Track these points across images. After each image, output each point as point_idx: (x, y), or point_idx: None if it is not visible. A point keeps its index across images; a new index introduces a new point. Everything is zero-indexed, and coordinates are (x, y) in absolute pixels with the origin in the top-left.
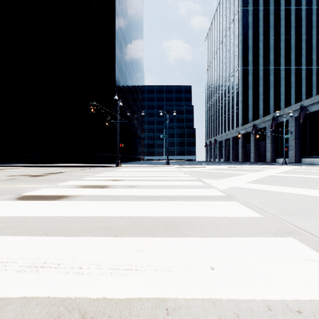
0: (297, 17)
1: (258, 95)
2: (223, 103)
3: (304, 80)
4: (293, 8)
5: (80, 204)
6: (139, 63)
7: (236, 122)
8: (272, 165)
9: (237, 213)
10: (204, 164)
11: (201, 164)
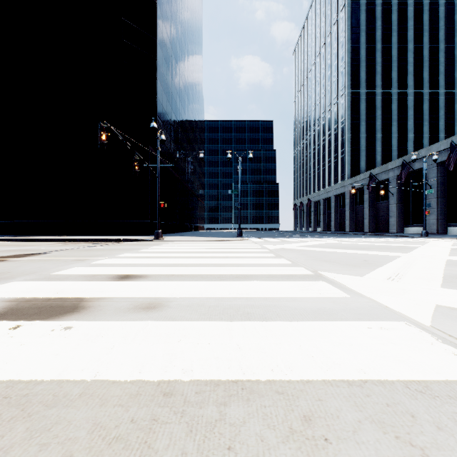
0: (432, 15)
1: (374, 133)
2: (321, 145)
3: (443, 110)
4: (426, 2)
5: None
6: (195, 84)
7: (340, 172)
8: (408, 238)
9: None
10: (297, 236)
11: (292, 236)
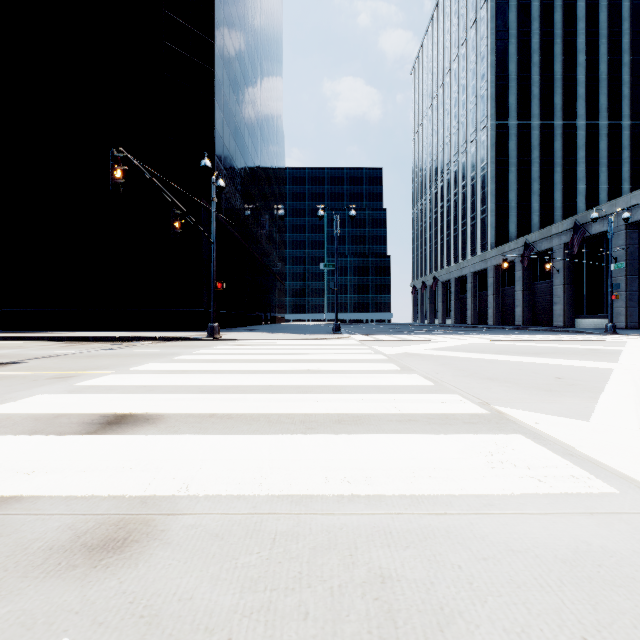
0: (612, 14)
1: (529, 183)
2: (452, 202)
3: (628, 150)
4: None
5: None
6: (272, 114)
7: (480, 240)
8: (587, 335)
9: None
10: (421, 332)
11: (413, 332)
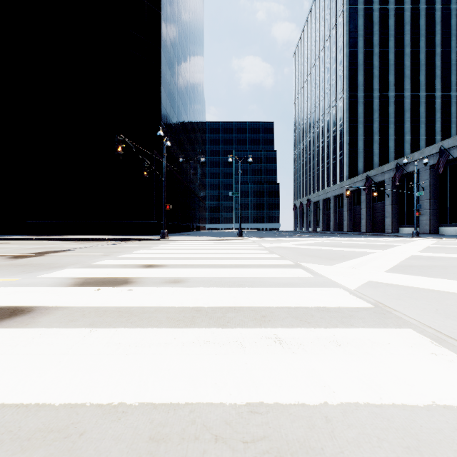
0: (428, 20)
1: (372, 135)
2: (320, 147)
3: (439, 113)
4: (423, 8)
5: (38, 340)
6: (197, 88)
7: (339, 174)
8: (398, 238)
9: (452, 383)
10: (295, 236)
11: (289, 236)
